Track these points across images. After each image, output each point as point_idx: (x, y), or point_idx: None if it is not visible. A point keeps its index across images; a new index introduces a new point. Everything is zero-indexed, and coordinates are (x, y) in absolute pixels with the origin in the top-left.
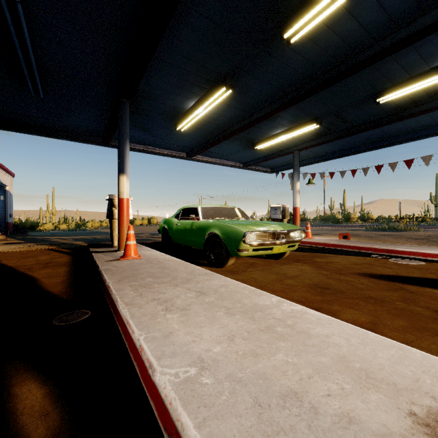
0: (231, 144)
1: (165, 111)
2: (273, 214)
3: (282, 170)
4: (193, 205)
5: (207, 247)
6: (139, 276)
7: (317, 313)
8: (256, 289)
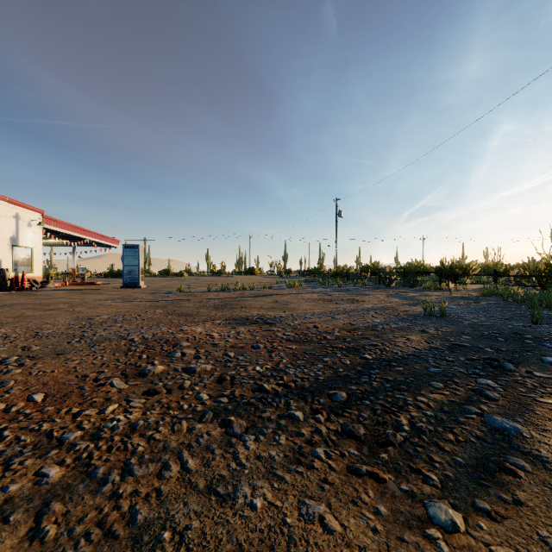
0: None
1: None
2: None
3: None
4: None
5: None
6: None
7: None
8: None
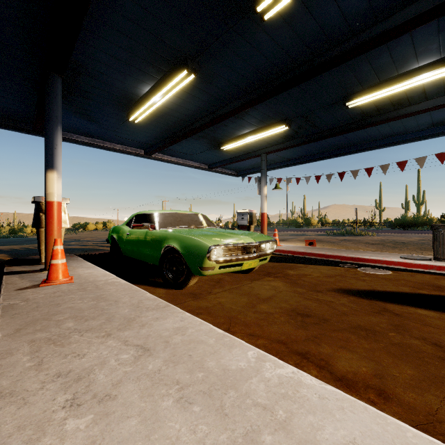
0: (195, 142)
1: (114, 96)
2: (240, 220)
3: (248, 174)
4: (148, 211)
5: (163, 264)
6: (54, 319)
7: (315, 381)
8: (226, 334)
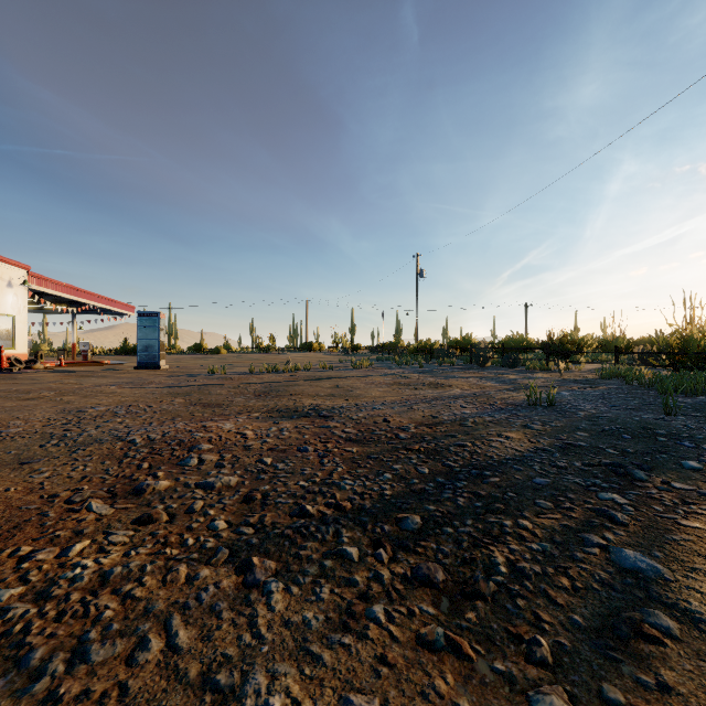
0: None
1: None
2: None
3: None
4: None
5: None
6: None
7: None
8: None
